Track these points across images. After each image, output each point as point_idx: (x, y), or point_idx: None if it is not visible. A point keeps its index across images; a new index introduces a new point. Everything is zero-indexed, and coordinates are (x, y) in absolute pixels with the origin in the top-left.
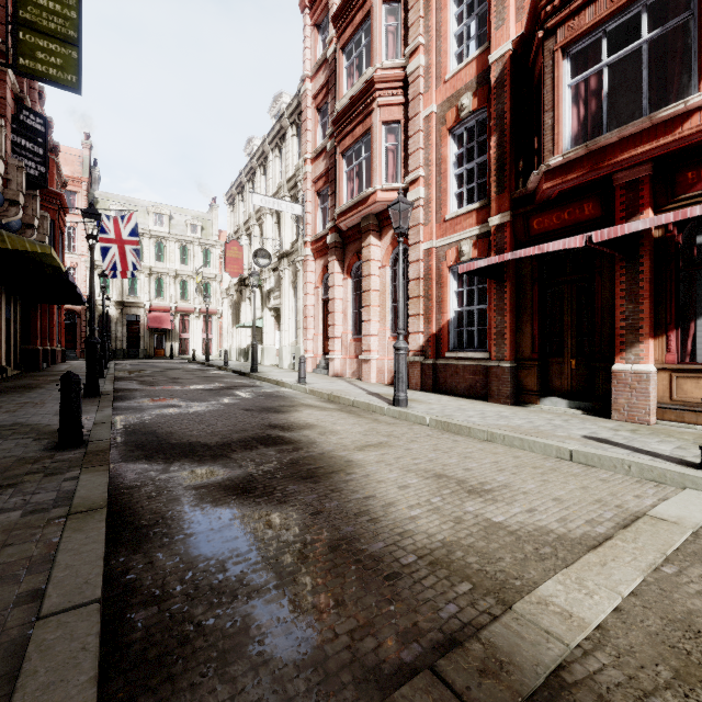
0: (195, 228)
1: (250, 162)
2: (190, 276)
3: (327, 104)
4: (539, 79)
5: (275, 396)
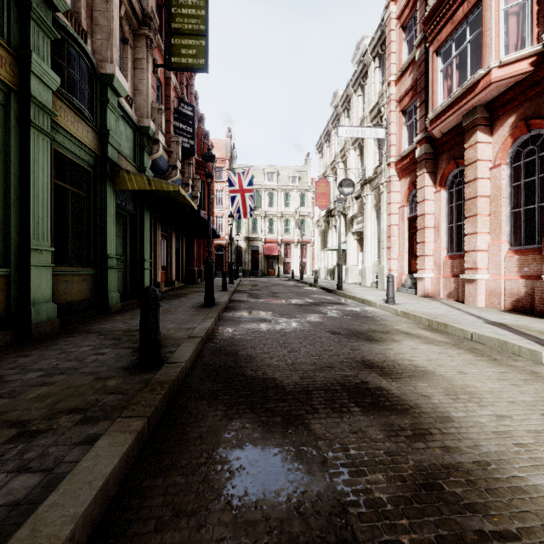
0: (294, 179)
1: (335, 110)
2: (291, 216)
3: (413, 17)
4: None
5: (363, 316)
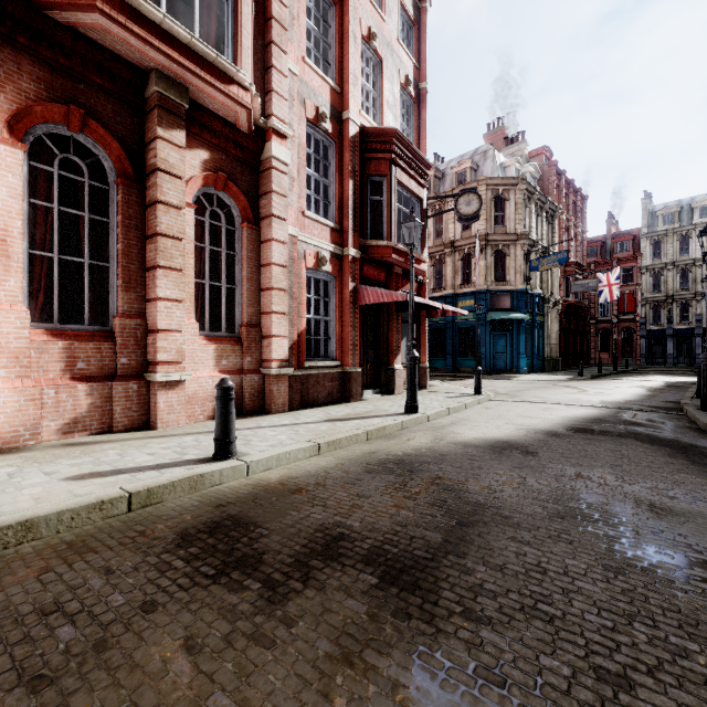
0: None
1: None
2: None
3: None
4: (375, 175)
5: (398, 462)
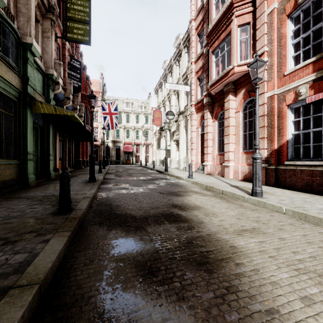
0: (142, 107)
1: (165, 72)
2: (140, 128)
3: (203, 30)
4: None
5: (176, 185)
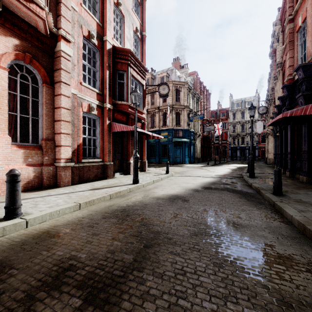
0: None
1: None
2: None
3: None
4: (120, 70)
5: (122, 210)
